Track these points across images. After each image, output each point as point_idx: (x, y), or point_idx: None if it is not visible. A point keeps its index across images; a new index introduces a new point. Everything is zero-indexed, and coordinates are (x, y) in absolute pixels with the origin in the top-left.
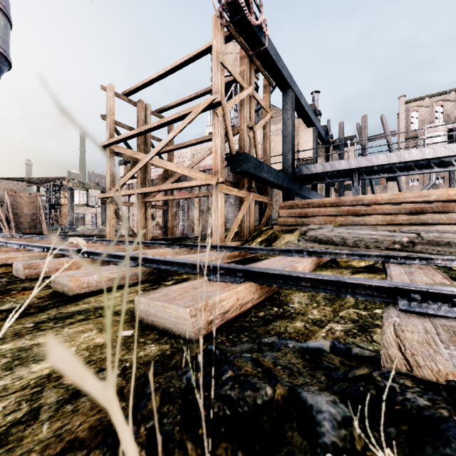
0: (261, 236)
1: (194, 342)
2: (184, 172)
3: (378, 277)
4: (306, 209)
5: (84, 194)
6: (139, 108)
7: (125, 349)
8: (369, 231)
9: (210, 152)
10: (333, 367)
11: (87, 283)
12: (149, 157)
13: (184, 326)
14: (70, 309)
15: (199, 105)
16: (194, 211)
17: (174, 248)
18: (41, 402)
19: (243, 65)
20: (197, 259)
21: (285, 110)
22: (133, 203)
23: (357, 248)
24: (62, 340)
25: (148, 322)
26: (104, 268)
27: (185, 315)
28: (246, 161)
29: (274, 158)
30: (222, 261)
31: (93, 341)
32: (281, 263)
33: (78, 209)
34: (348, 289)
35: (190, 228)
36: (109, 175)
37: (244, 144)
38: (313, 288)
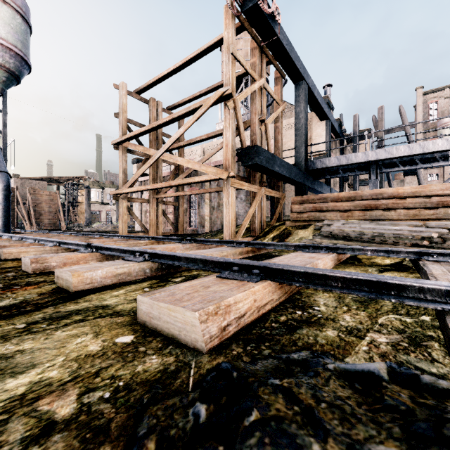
0: (273, 232)
1: (205, 354)
2: (194, 166)
3: (411, 276)
4: (320, 204)
5: (100, 192)
6: (150, 106)
7: (120, 361)
8: (392, 227)
9: (221, 147)
10: (403, 408)
11: (90, 279)
12: (160, 153)
13: (192, 334)
14: (69, 308)
15: (210, 97)
16: (204, 208)
17: (184, 243)
18: (2, 439)
19: (254, 56)
20: (207, 255)
21: (297, 102)
22: (145, 199)
23: (379, 244)
24: (50, 347)
25: (151, 326)
26: (110, 263)
27: (193, 321)
28: (258, 154)
29: (286, 153)
30: (234, 257)
31: (86, 349)
32: (300, 260)
33: (94, 206)
34: (390, 291)
35: (201, 224)
36: (121, 172)
37: (255, 138)
38: (346, 289)
